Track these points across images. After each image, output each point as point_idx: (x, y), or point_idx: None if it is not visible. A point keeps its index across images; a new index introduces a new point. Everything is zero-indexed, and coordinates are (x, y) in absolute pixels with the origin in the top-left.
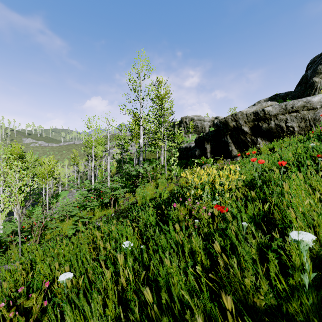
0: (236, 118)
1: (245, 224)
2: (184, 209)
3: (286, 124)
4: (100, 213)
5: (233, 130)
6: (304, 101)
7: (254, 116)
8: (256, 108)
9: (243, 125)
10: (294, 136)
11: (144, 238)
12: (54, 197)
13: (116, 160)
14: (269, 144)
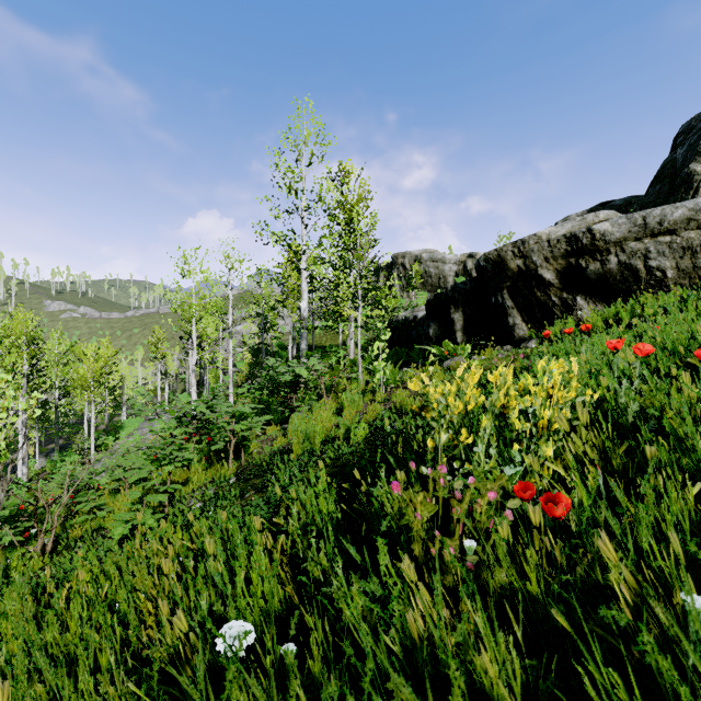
0: (525, 251)
1: (698, 601)
2: (426, 500)
3: (645, 263)
4: (203, 475)
5: (517, 278)
6: (689, 207)
7: (568, 246)
8: (571, 226)
9: (541, 265)
10: (665, 290)
11: (292, 624)
12: (109, 431)
13: (250, 349)
14: (607, 309)
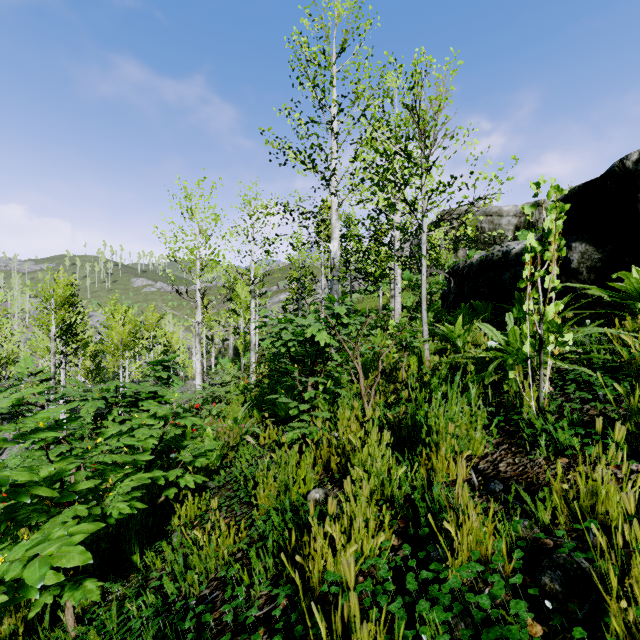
0: None
1: None
2: None
3: None
4: None
5: None
6: None
7: None
8: None
9: None
10: None
11: None
12: None
13: None
14: None
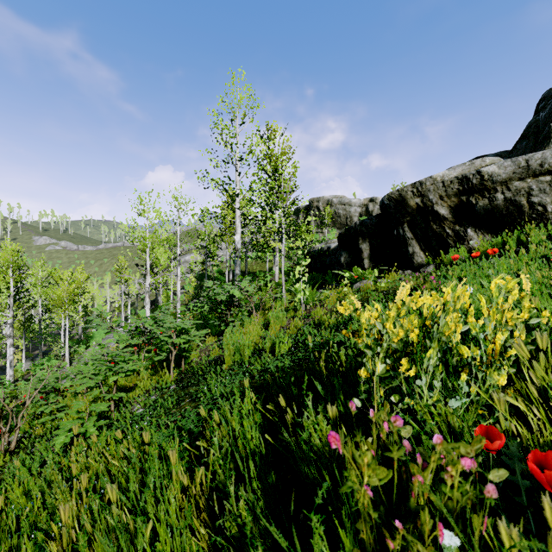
0: (423, 191)
1: None
2: (376, 463)
3: (528, 199)
4: (149, 381)
5: (415, 214)
6: None
7: (460, 186)
8: (462, 170)
9: (436, 202)
10: (546, 222)
11: None
12: (81, 341)
13: (196, 275)
14: (495, 239)
